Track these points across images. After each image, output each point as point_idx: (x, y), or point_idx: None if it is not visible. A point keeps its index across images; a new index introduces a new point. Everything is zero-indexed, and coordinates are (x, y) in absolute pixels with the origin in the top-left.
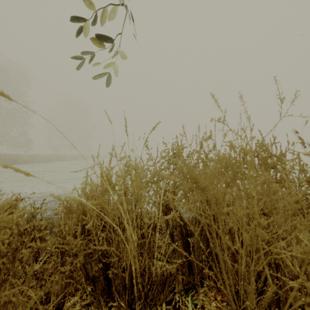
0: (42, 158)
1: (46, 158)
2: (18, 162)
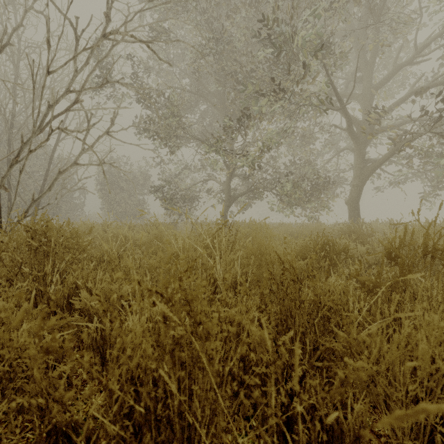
0: None
1: None
2: None
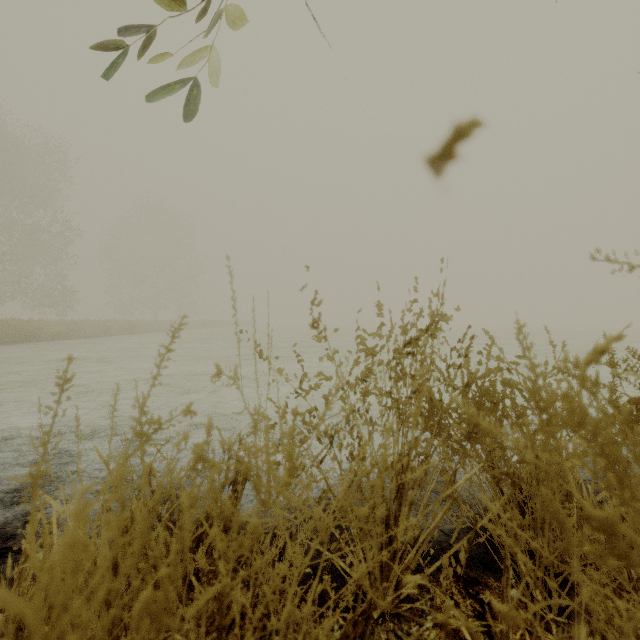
0: (93, 327)
1: (99, 327)
2: (39, 338)
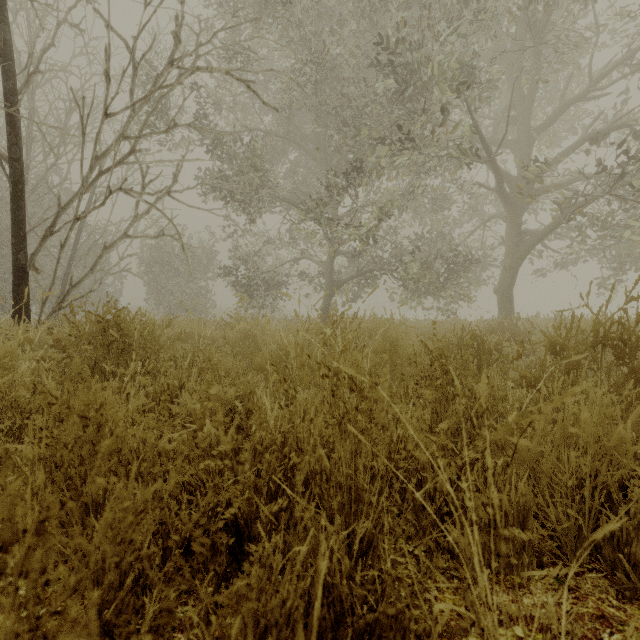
0: None
1: None
2: None
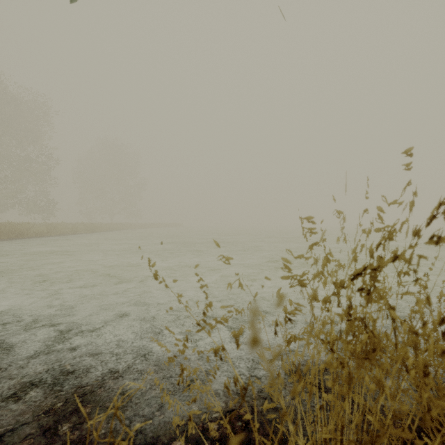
0: (66, 228)
1: (70, 228)
2: (26, 236)
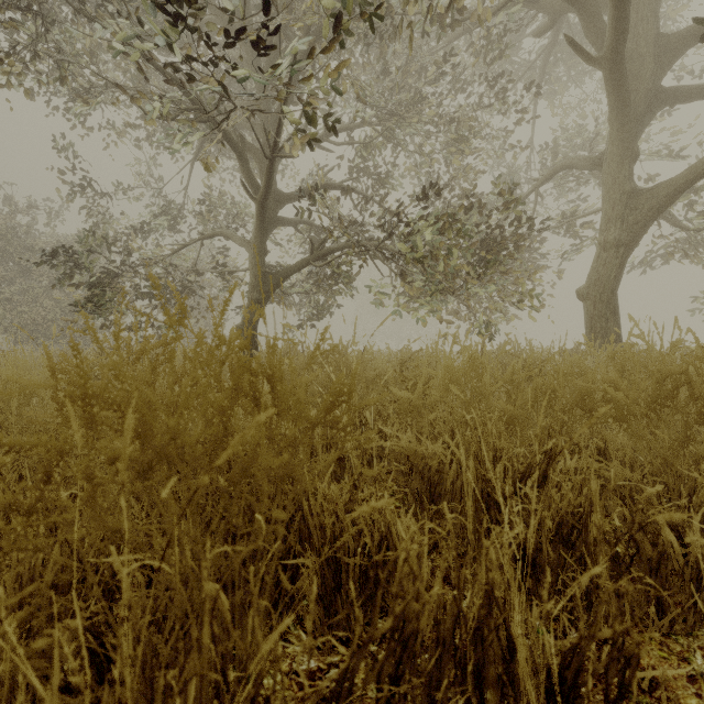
0: None
1: None
2: None
